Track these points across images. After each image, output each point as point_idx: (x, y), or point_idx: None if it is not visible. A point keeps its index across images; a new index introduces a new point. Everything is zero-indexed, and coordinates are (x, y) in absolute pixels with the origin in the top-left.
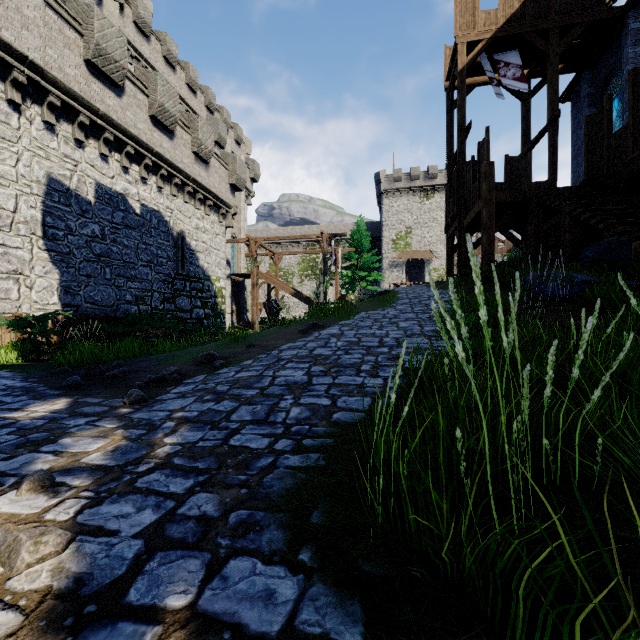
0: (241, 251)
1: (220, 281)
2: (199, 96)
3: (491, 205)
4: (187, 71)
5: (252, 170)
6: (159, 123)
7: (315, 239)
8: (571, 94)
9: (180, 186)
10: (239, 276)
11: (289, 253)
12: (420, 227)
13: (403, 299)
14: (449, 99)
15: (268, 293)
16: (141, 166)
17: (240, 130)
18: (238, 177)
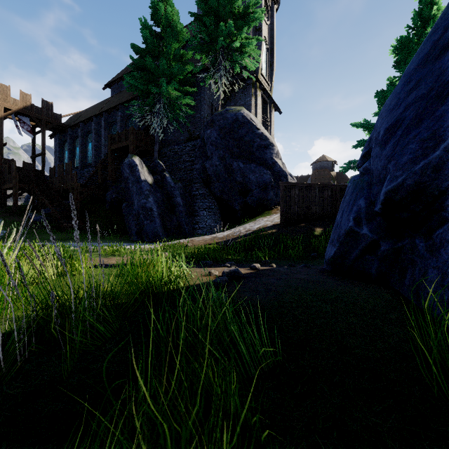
0: None
1: None
2: None
3: (17, 187)
4: None
5: None
6: None
7: None
8: (54, 136)
9: None
10: None
11: None
12: None
13: None
14: None
15: None
16: None
17: None
18: None
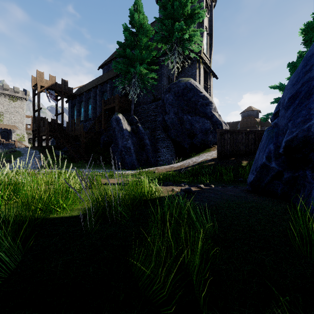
0: None
1: None
2: None
3: (48, 135)
4: None
5: None
6: None
7: None
8: (68, 101)
9: None
10: None
11: None
12: (9, 113)
13: (25, 153)
14: (34, 92)
15: None
16: None
17: None
18: None
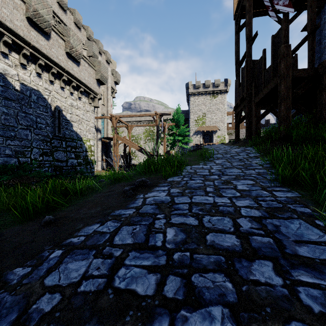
0: (108, 124)
1: (90, 141)
2: (82, 31)
3: (288, 79)
4: (74, 14)
5: (115, 77)
6: (35, 25)
7: (151, 116)
8: None
9: (57, 75)
10: (107, 139)
11: (137, 126)
12: (210, 113)
13: (216, 154)
14: (237, 25)
15: (124, 149)
16: (20, 55)
17: (109, 55)
18: (102, 75)
